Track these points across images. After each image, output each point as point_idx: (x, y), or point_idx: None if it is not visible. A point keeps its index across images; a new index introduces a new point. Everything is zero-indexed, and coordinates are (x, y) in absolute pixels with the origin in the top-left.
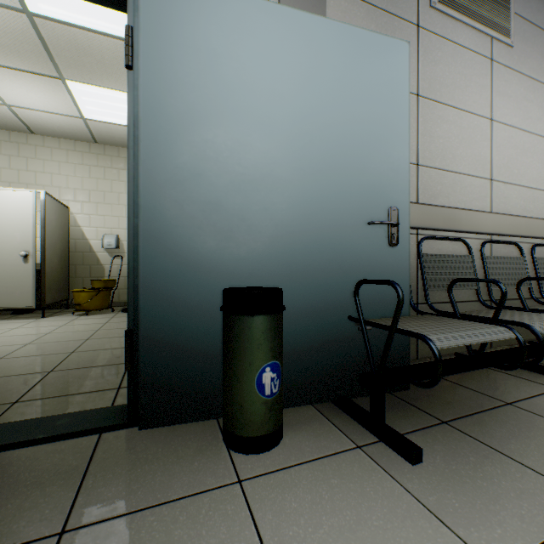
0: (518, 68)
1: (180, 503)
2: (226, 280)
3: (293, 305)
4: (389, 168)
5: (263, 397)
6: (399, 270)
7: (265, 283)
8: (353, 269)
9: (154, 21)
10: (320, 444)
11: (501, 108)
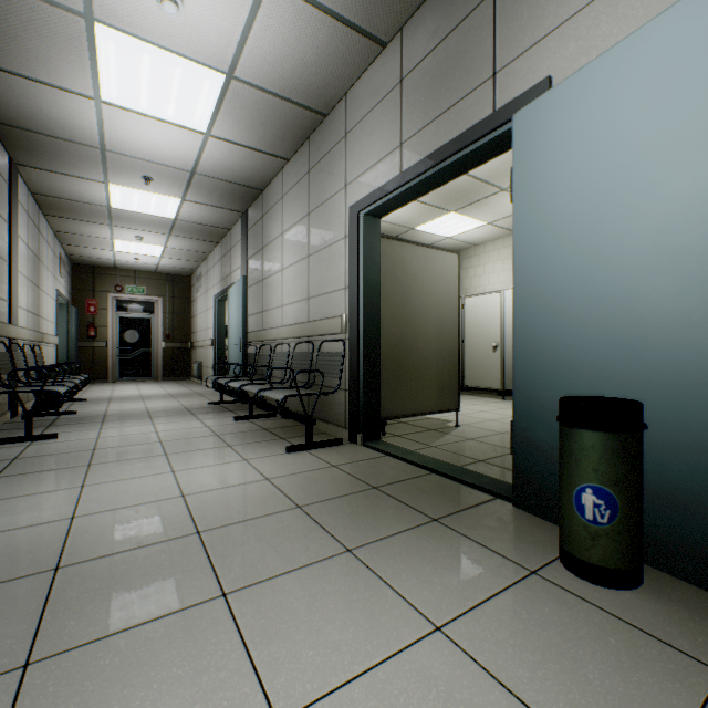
0: None
1: (485, 549)
2: (588, 387)
3: (693, 434)
4: None
5: (582, 518)
6: None
7: (642, 396)
8: None
9: (523, 156)
10: (662, 625)
11: None
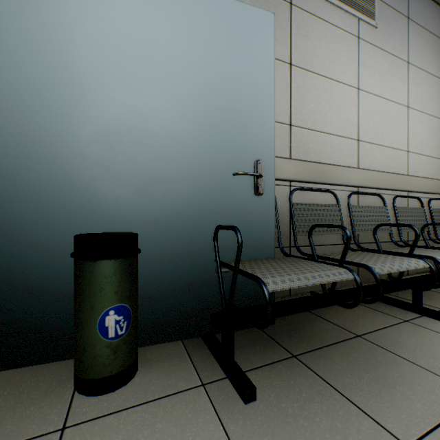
0: (382, 46)
1: None
2: (90, 226)
3: (160, 249)
4: (255, 125)
5: (107, 339)
6: (264, 217)
7: (131, 229)
8: (220, 216)
9: None
10: (167, 382)
11: (367, 79)
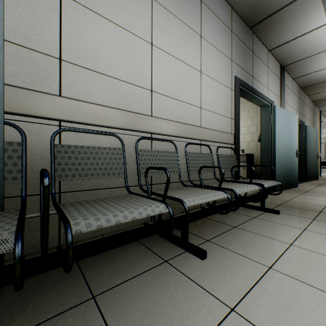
0: (177, 14)
1: None
2: None
3: None
4: None
5: None
6: None
7: None
8: None
9: None
10: None
11: (161, 38)
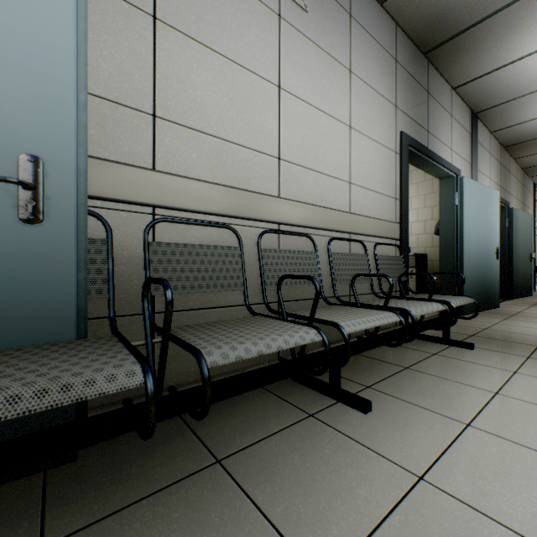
0: (315, 39)
1: None
2: None
3: None
4: (25, 87)
5: None
6: (50, 265)
7: None
8: None
9: None
10: None
11: (293, 77)
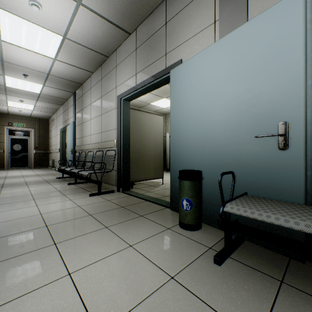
0: None
1: (155, 223)
2: (190, 166)
3: (214, 180)
4: (280, 94)
5: (183, 209)
6: (290, 167)
7: (203, 169)
8: (248, 165)
9: (173, 86)
10: (200, 238)
11: None
